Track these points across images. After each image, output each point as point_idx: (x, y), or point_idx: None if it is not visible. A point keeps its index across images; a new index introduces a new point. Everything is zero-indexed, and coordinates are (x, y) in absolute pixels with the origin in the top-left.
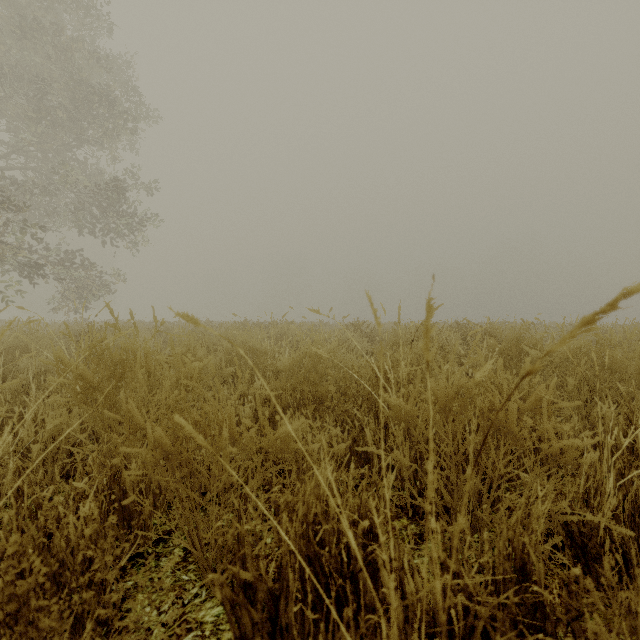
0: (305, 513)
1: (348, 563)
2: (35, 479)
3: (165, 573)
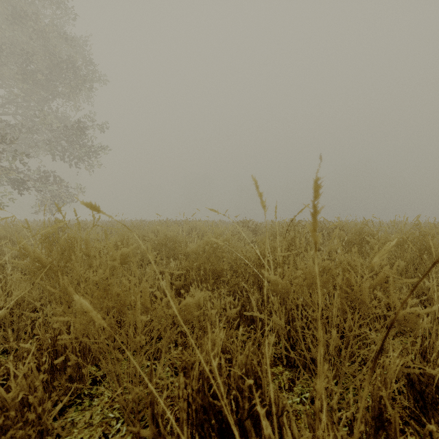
0: (201, 372)
1: (237, 411)
2: (4, 335)
3: (96, 411)
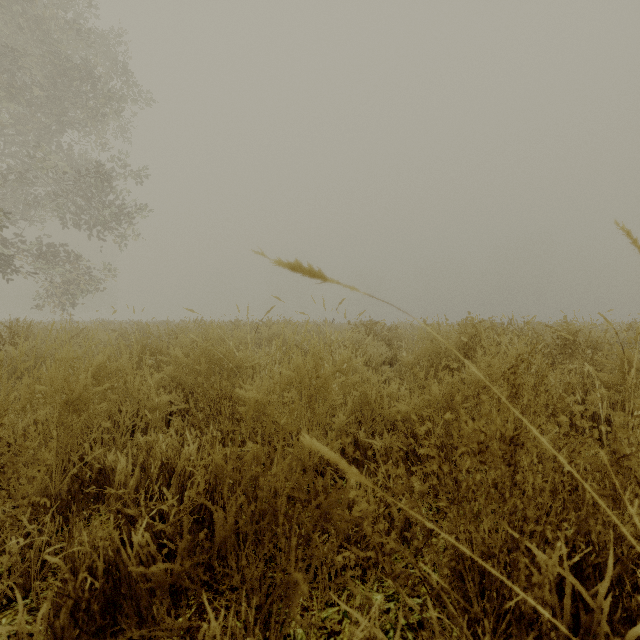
0: None
1: None
2: None
3: None
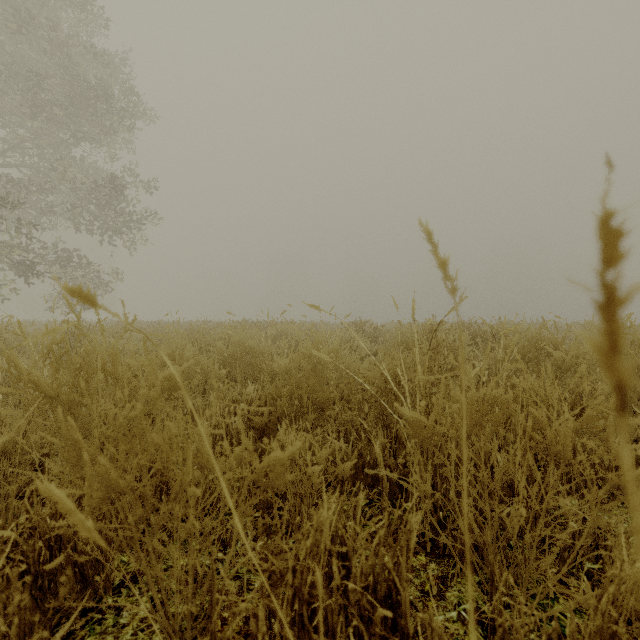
0: (299, 589)
1: None
2: None
3: (124, 636)
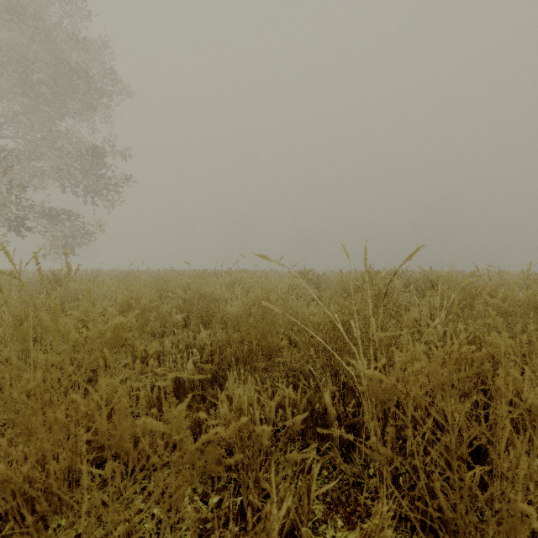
0: None
1: None
2: None
3: None
